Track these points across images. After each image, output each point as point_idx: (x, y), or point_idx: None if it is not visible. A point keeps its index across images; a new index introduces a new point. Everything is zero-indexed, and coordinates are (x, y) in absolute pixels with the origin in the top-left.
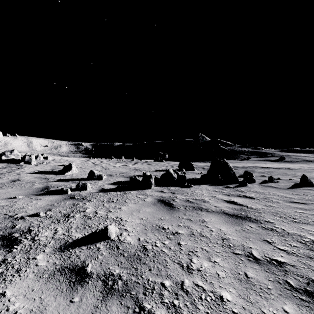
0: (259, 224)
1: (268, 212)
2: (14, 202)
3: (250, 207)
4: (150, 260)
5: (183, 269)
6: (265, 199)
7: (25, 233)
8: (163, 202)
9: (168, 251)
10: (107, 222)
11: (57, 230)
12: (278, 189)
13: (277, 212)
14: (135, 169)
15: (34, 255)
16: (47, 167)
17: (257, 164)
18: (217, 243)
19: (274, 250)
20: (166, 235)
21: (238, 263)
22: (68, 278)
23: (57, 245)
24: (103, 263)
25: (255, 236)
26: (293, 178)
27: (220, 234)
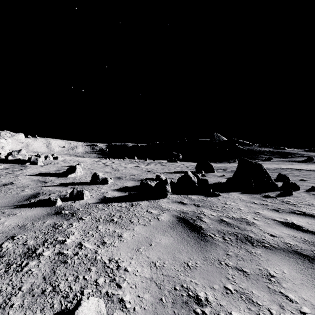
0: None
1: None
2: None
3: None
4: None
5: None
6: None
7: None
8: (186, 223)
9: None
10: (91, 272)
11: None
12: None
13: None
14: (148, 170)
15: None
16: (52, 168)
17: (283, 165)
18: None
19: None
20: None
21: None
22: None
23: None
24: None
25: None
26: None
27: None
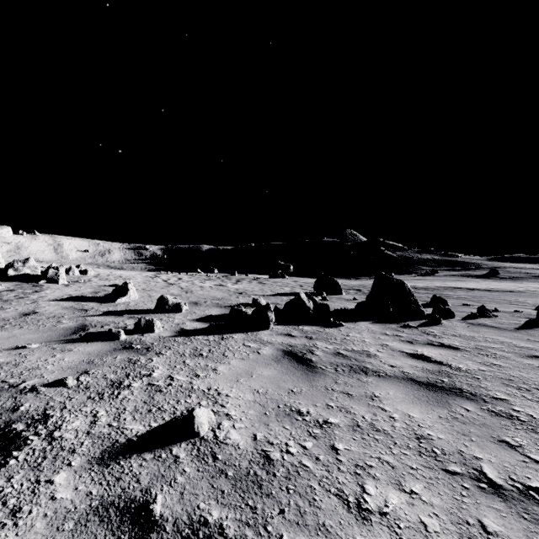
0: (482, 405)
1: (492, 377)
2: (22, 357)
3: (456, 368)
4: (281, 487)
5: (349, 511)
6: (480, 350)
7: (36, 422)
8: (293, 356)
9: (313, 465)
10: (191, 397)
11: (97, 417)
12: (500, 330)
13: (510, 377)
14: (238, 292)
15: (49, 473)
16: (85, 289)
17: (451, 282)
18: (408, 446)
19: (526, 464)
20: (305, 427)
21: (461, 495)
22: (115, 532)
23: (95, 450)
24: (186, 493)
25: (481, 431)
26: (521, 309)
27: (410, 426)
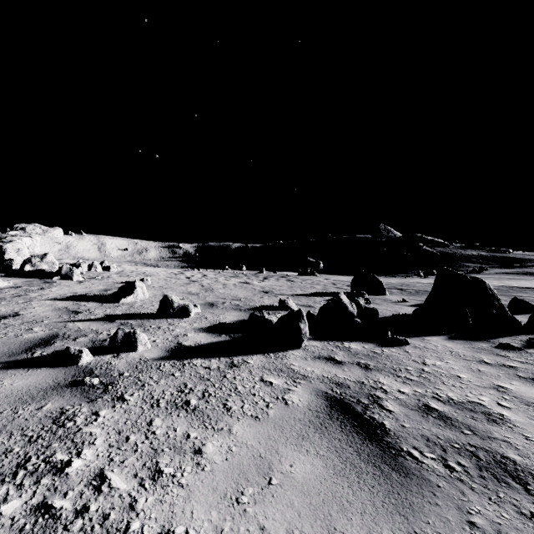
0: None
1: None
2: None
3: None
4: None
5: None
6: None
7: None
8: (348, 413)
9: None
10: None
11: None
12: None
13: None
14: (264, 291)
15: None
16: (97, 286)
17: (510, 281)
18: None
19: None
20: None
21: None
22: None
23: None
24: None
25: None
26: None
27: None
